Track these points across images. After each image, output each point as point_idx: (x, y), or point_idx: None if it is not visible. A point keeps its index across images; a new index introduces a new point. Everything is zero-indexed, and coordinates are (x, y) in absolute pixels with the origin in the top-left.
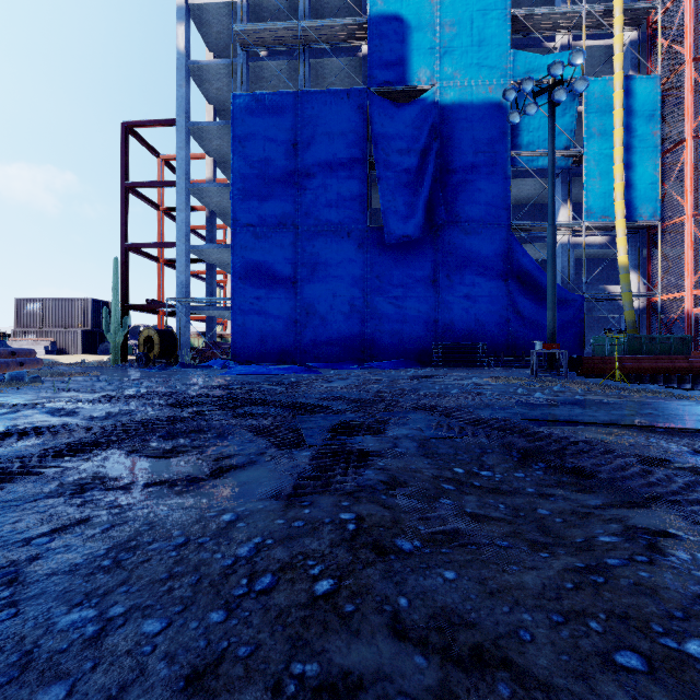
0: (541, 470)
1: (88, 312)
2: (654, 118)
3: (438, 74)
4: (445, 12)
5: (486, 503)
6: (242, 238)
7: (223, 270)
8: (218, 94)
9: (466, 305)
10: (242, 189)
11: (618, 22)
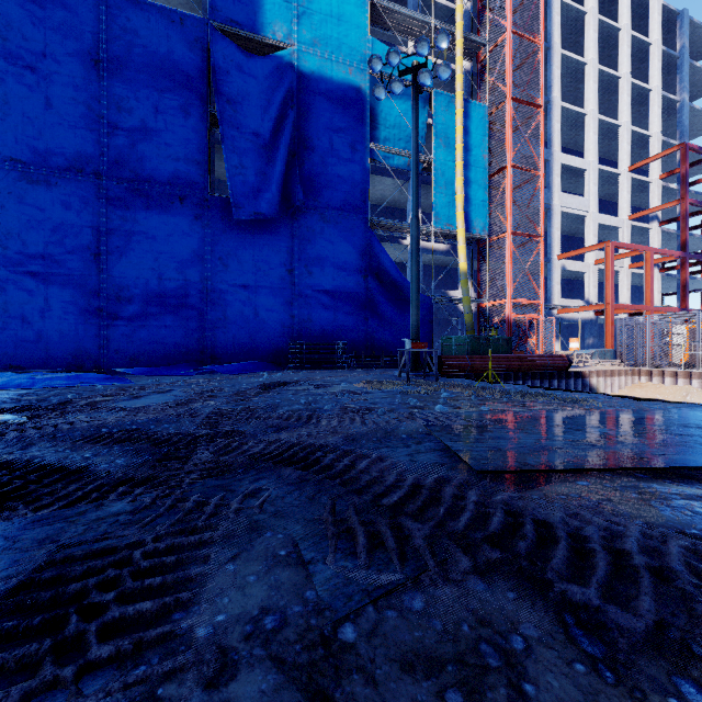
0: None
1: None
2: (484, 143)
3: (295, 34)
4: None
5: None
6: (0, 178)
7: None
8: None
9: (325, 300)
10: (0, 103)
11: (459, 45)
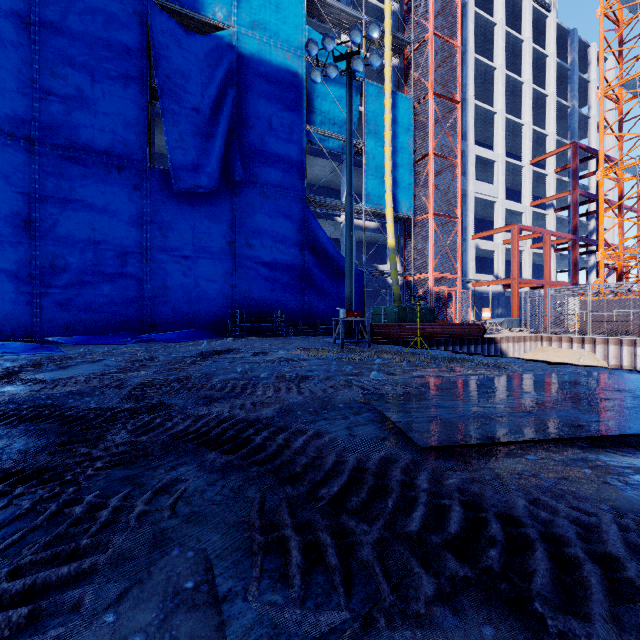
0: None
1: None
2: (410, 132)
3: (235, 17)
4: None
5: None
6: None
7: None
8: None
9: (265, 272)
10: None
11: (388, 41)
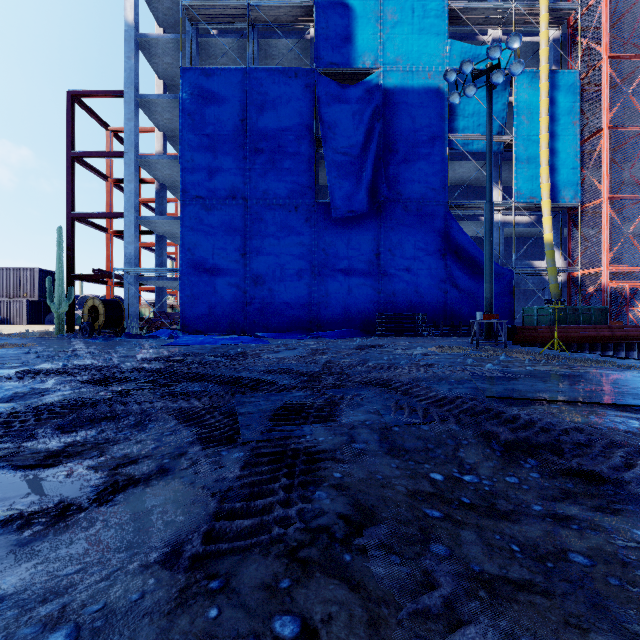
0: (536, 471)
1: (34, 282)
2: (575, 109)
3: (381, 59)
4: (388, 0)
5: (492, 544)
6: (191, 210)
7: (174, 242)
8: (168, 69)
9: (407, 278)
10: (191, 162)
11: (544, 19)
